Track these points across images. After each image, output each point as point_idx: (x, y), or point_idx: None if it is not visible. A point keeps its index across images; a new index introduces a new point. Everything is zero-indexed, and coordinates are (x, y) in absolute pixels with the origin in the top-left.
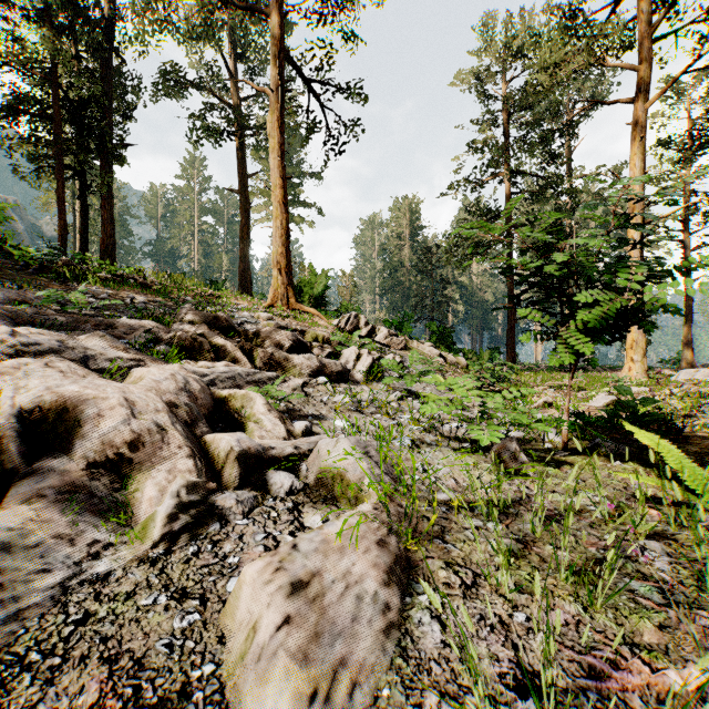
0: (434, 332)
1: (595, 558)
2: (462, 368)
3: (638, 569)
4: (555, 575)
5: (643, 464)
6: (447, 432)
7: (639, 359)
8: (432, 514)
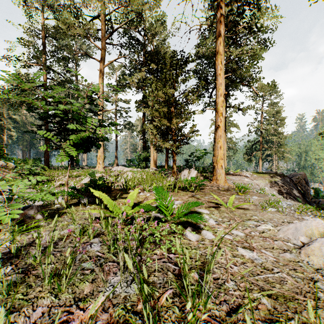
0: None
1: None
2: (11, 169)
3: (88, 255)
4: (43, 283)
5: (98, 204)
6: None
7: (102, 163)
8: None
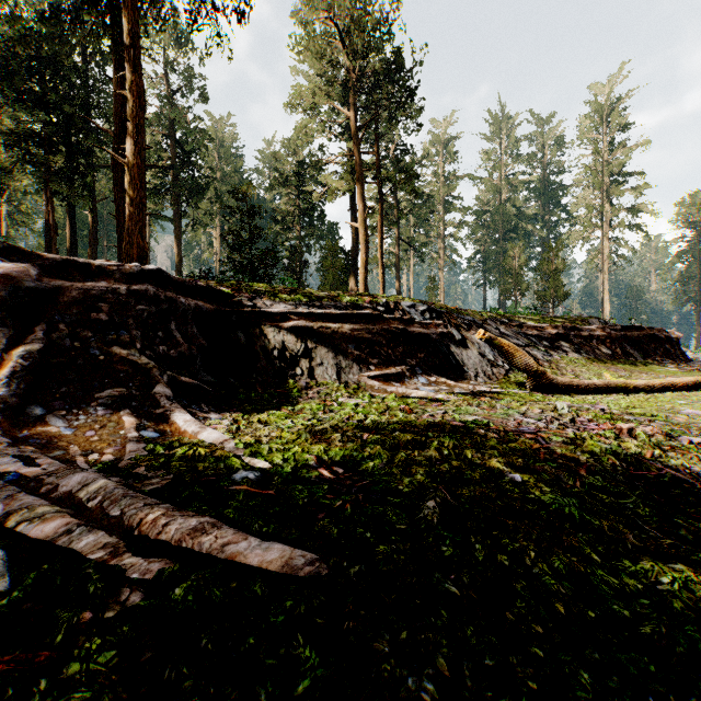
0: None
1: None
2: None
3: None
4: None
5: None
6: None
7: None
8: None
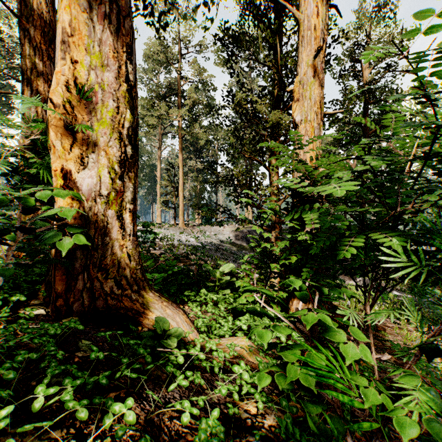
0: None
1: None
2: None
3: None
4: None
5: None
6: None
7: (160, 219)
8: None
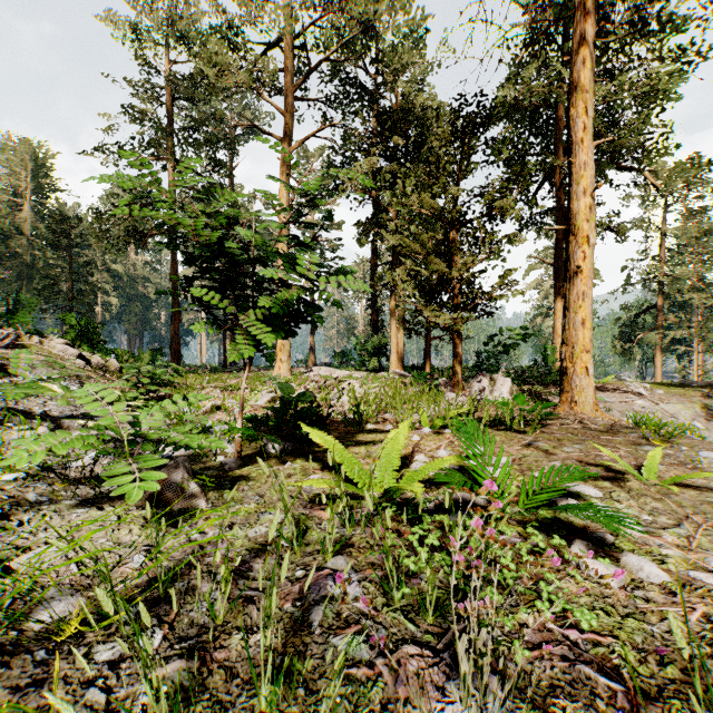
0: (73, 327)
1: (294, 622)
2: (114, 372)
3: (338, 611)
4: (253, 702)
5: (307, 459)
6: (76, 471)
7: (286, 360)
8: (5, 690)
